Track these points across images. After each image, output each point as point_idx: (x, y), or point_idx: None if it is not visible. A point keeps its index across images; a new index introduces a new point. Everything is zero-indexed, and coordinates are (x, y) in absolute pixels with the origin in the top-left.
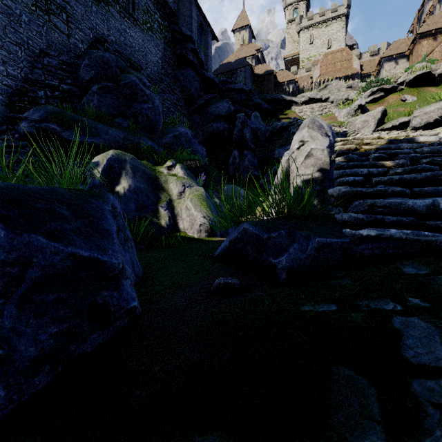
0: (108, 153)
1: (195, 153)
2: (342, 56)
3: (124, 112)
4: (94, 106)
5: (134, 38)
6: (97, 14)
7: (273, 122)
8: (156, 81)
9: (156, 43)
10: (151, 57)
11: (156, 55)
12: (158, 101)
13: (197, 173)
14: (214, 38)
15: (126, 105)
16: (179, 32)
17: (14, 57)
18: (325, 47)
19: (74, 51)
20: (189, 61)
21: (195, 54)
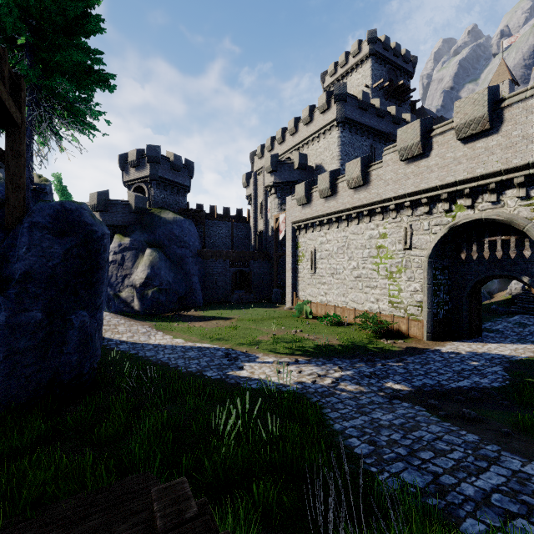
0: None
1: None
2: None
3: None
4: None
5: None
6: None
7: None
8: None
9: None
10: None
11: None
12: None
13: None
14: None
15: None
16: None
17: None
18: None
19: None
20: None
21: None
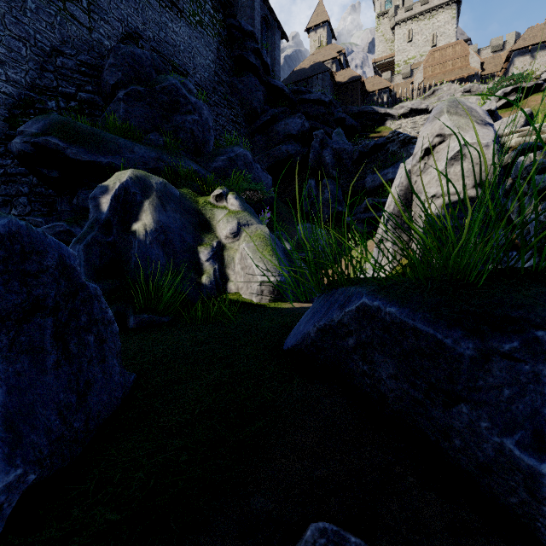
0: (123, 174)
1: (257, 182)
2: (455, 53)
3: (161, 126)
4: (119, 119)
5: (178, 34)
6: (128, 1)
7: (362, 141)
8: (207, 90)
9: (207, 42)
10: (201, 60)
11: (207, 57)
12: (207, 112)
13: (260, 209)
14: (283, 36)
15: (164, 117)
16: (237, 27)
17: (16, 56)
18: (429, 46)
19: (98, 50)
20: (250, 64)
21: (258, 55)
